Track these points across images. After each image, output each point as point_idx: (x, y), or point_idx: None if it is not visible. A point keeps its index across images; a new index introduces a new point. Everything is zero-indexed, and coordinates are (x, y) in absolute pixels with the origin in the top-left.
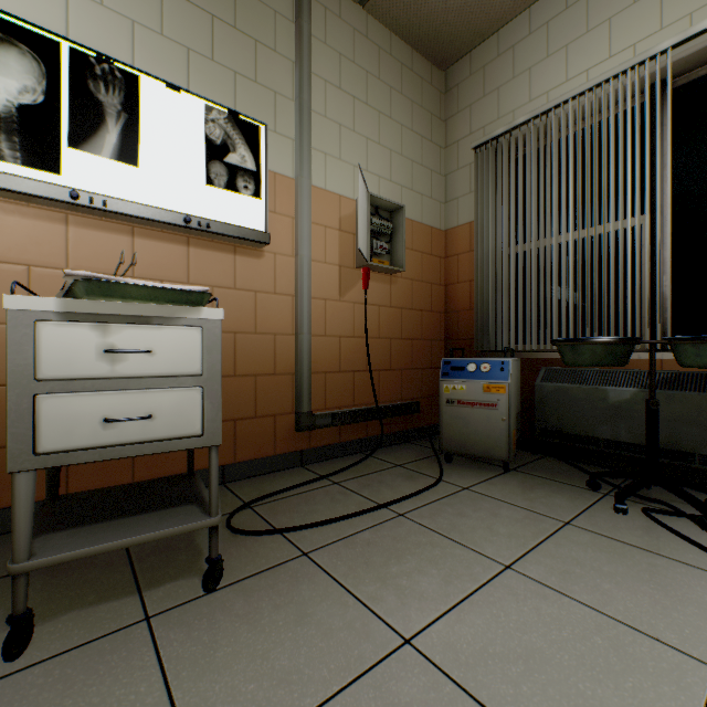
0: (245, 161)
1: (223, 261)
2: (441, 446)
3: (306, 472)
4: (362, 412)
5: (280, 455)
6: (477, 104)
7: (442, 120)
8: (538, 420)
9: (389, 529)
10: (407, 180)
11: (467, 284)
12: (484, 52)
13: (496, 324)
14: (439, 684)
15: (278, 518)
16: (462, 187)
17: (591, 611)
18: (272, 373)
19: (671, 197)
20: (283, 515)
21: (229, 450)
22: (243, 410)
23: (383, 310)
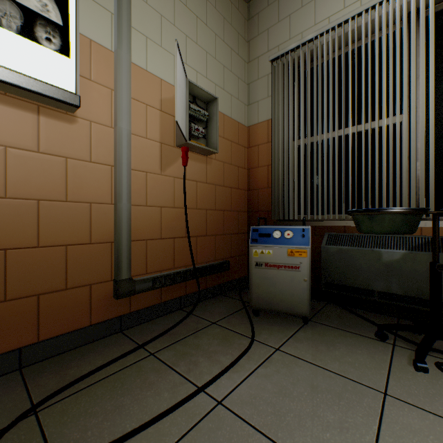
0: (48, 11)
1: (21, 119)
2: (251, 303)
3: (123, 339)
4: (182, 274)
5: (95, 325)
6: (273, 28)
7: (246, 41)
8: (324, 275)
9: (206, 437)
10: (219, 80)
11: (266, 168)
12: None
13: (290, 198)
14: None
15: (66, 433)
16: (261, 92)
17: None
18: (87, 243)
19: None
20: (74, 425)
21: (29, 329)
22: (49, 283)
23: (200, 186)
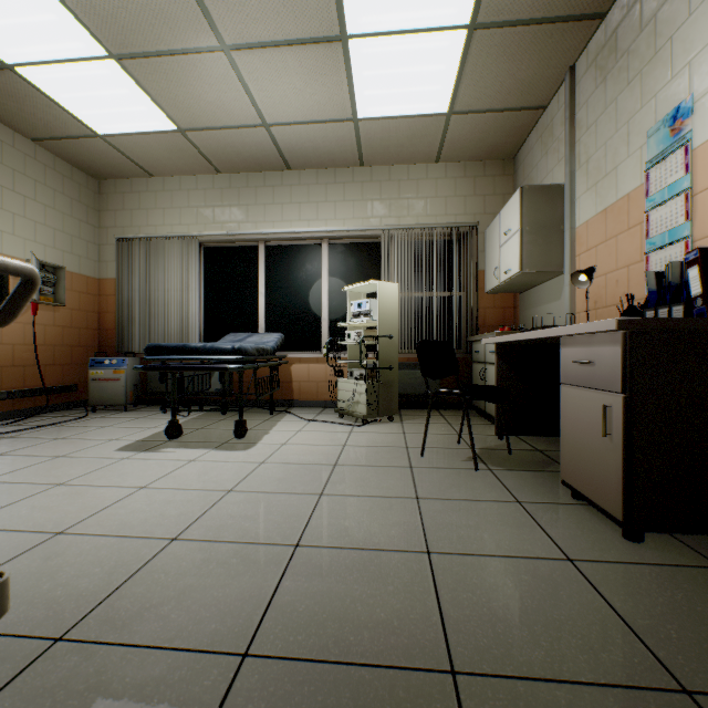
0: None
1: None
2: (90, 403)
3: None
4: (33, 391)
5: None
6: (120, 212)
7: (97, 210)
8: (149, 387)
9: (54, 429)
10: (69, 247)
11: (114, 314)
12: (124, 185)
13: (129, 339)
14: (71, 440)
15: None
16: (111, 256)
17: (128, 428)
18: None
19: (204, 291)
20: None
21: None
22: None
23: (50, 328)
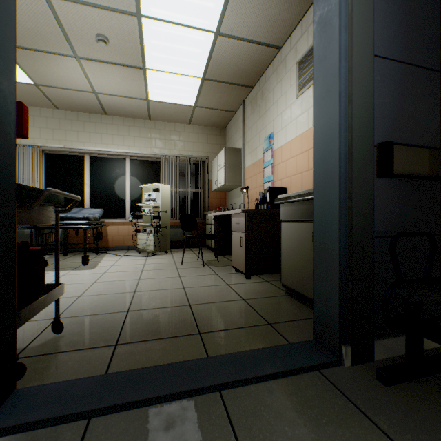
0: None
1: None
2: None
3: None
4: None
5: None
6: None
7: None
8: None
9: None
10: None
11: None
12: None
13: None
14: None
15: None
16: None
17: None
18: None
19: (45, 180)
20: None
21: None
22: None
23: None
